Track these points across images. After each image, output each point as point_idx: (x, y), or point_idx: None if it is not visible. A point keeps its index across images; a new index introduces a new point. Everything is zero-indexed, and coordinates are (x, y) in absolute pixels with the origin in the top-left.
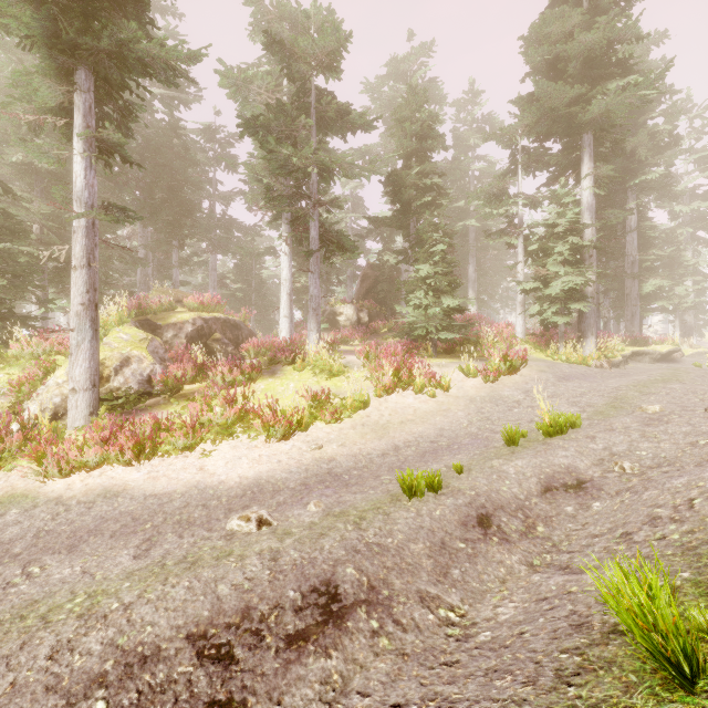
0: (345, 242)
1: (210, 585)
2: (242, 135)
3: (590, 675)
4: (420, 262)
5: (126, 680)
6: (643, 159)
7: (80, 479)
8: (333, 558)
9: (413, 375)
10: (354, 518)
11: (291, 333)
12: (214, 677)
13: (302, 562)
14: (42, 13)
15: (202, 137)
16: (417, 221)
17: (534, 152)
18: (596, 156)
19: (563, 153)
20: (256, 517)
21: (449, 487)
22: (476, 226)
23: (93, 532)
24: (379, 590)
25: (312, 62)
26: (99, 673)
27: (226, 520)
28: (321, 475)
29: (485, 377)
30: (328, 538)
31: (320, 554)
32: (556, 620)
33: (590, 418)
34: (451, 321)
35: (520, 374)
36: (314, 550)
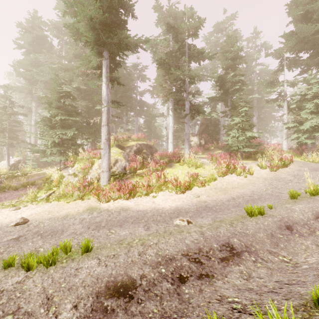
0: (200, 109)
1: (182, 240)
2: (158, 68)
3: None
4: (235, 116)
5: (168, 264)
6: None
7: (111, 203)
8: (226, 235)
9: (235, 167)
10: (228, 222)
11: (173, 149)
12: (197, 267)
13: (214, 236)
14: (95, 33)
15: (132, 69)
16: (231, 97)
17: (293, 59)
18: None
19: (310, 58)
20: (186, 220)
21: (267, 214)
22: (257, 97)
23: (125, 221)
24: (250, 248)
25: (186, 33)
26: (157, 261)
27: (171, 221)
28: (203, 207)
29: (270, 169)
30: (220, 228)
31: (220, 234)
32: None
33: None
34: (250, 143)
35: (289, 167)
36: (217, 232)
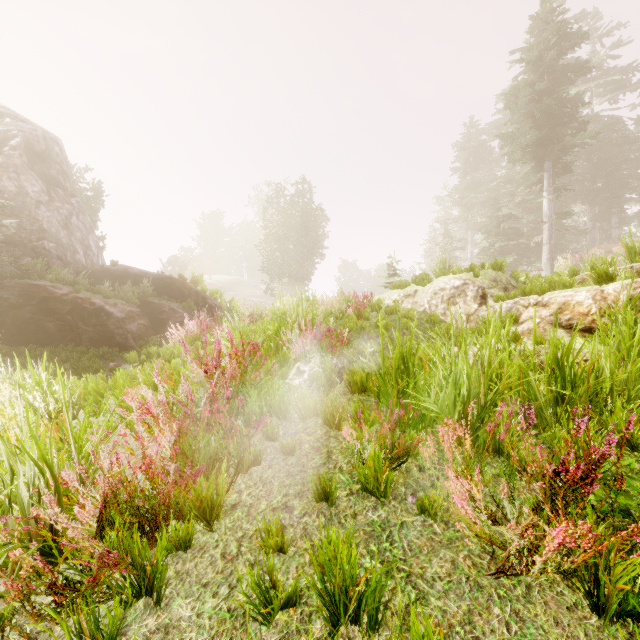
0: None
1: None
2: None
3: None
4: None
5: None
6: None
7: None
8: None
9: None
10: None
11: None
12: None
13: None
14: (532, 153)
15: None
16: None
17: None
18: None
19: None
20: None
21: None
22: None
23: None
24: None
25: None
26: None
27: None
28: None
29: None
30: None
31: None
32: None
33: None
34: None
35: None
36: None
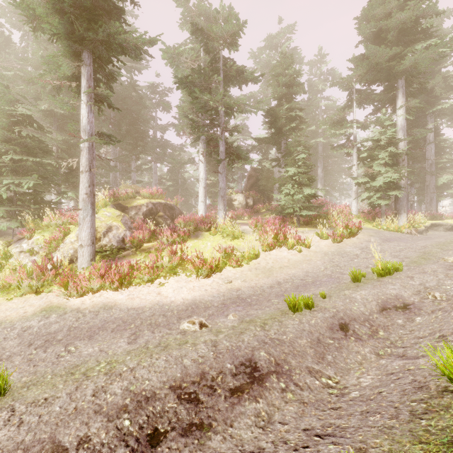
0: (241, 154)
1: (178, 359)
2: (178, 88)
3: (434, 414)
4: (289, 166)
5: (139, 410)
6: (438, 95)
7: (88, 298)
8: (251, 346)
9: (286, 238)
10: (260, 323)
11: (205, 212)
12: (189, 410)
13: (232, 348)
14: (65, 20)
15: (148, 91)
16: (286, 140)
17: (364, 92)
18: (407, 94)
19: (384, 92)
20: (198, 321)
21: (318, 306)
22: (323, 142)
23: (101, 329)
24: (282, 365)
25: (220, 41)
26: (122, 405)
27: (178, 324)
28: (233, 298)
29: (333, 239)
30: (245, 334)
31: (242, 344)
32: (403, 384)
33: (408, 265)
34: (310, 203)
35: (357, 237)
36: (238, 341)
